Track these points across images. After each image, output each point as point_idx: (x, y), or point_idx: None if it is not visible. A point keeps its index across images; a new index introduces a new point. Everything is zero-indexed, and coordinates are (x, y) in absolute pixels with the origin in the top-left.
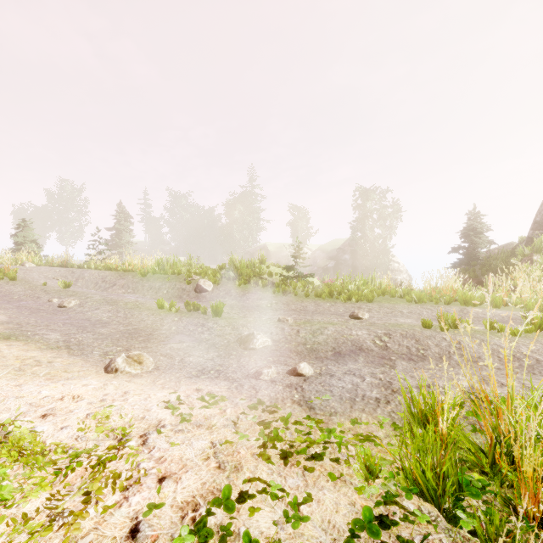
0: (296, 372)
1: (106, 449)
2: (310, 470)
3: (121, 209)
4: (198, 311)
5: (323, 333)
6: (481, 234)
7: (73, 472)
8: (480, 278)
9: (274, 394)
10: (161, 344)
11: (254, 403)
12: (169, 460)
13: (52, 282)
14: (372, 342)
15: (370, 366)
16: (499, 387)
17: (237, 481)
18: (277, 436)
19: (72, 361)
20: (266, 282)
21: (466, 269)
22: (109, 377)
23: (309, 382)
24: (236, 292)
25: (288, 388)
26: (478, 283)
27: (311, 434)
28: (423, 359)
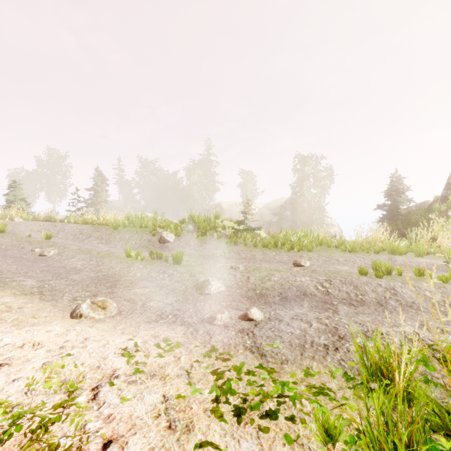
0: (247, 317)
1: (52, 407)
2: (264, 431)
3: (98, 173)
4: (161, 260)
5: (271, 279)
6: (402, 194)
7: (10, 438)
8: (402, 231)
9: (227, 340)
10: (126, 289)
11: (207, 351)
12: (118, 418)
13: (36, 234)
14: (314, 288)
15: (314, 311)
16: (440, 333)
17: (188, 446)
18: (229, 389)
19: (42, 306)
20: (220, 234)
21: (389, 223)
22: (73, 323)
23: (259, 327)
24: (194, 242)
25: (240, 333)
26: (400, 235)
27: (264, 386)
28: (362, 304)
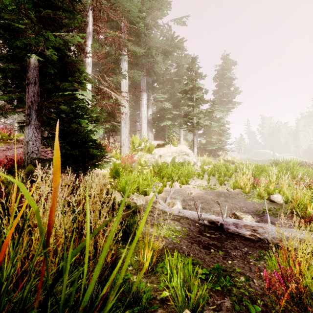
0: None
1: None
2: None
3: (241, 136)
4: None
5: None
6: None
7: None
8: None
9: None
10: None
11: None
12: None
13: None
14: None
15: None
16: None
17: None
18: None
19: None
20: None
21: None
22: None
23: None
24: None
25: None
26: None
27: None
28: None
